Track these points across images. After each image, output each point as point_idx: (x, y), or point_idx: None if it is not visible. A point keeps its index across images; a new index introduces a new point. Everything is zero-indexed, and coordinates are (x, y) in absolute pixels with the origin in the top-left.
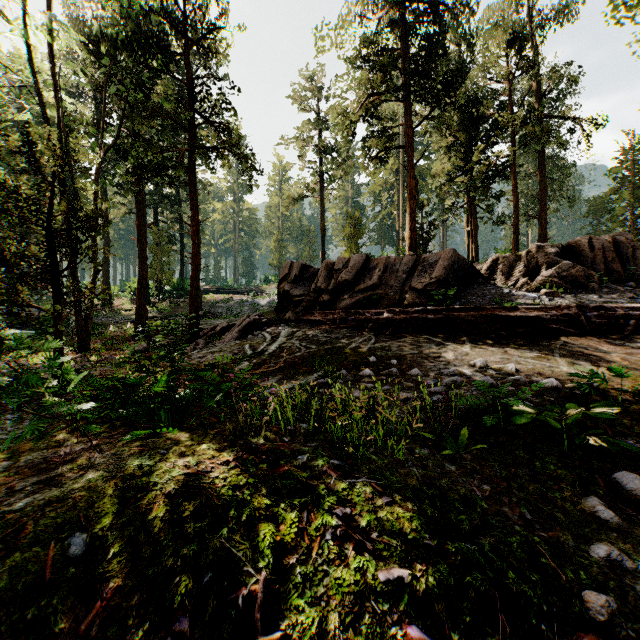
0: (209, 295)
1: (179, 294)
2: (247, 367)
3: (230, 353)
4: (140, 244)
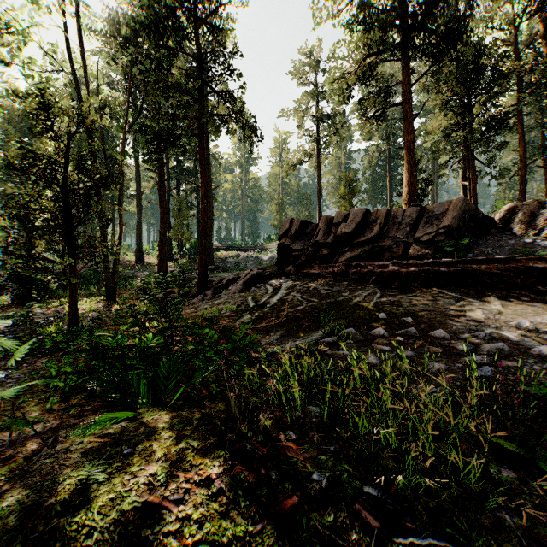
0: (220, 252)
1: (196, 251)
2: (249, 320)
3: (234, 305)
4: (161, 208)
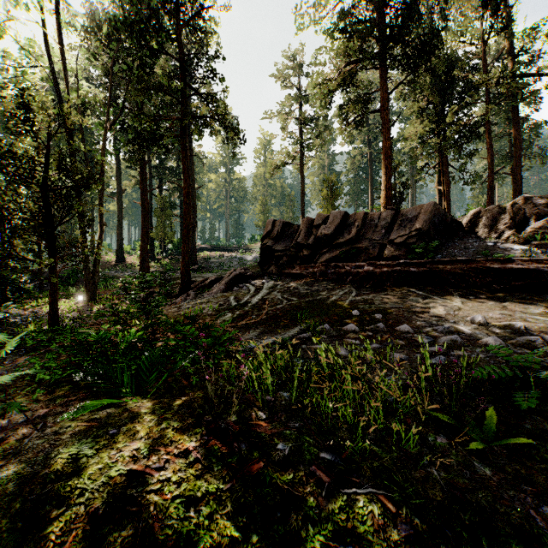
0: (204, 252)
1: (179, 252)
2: (230, 319)
3: (216, 304)
4: (143, 207)
